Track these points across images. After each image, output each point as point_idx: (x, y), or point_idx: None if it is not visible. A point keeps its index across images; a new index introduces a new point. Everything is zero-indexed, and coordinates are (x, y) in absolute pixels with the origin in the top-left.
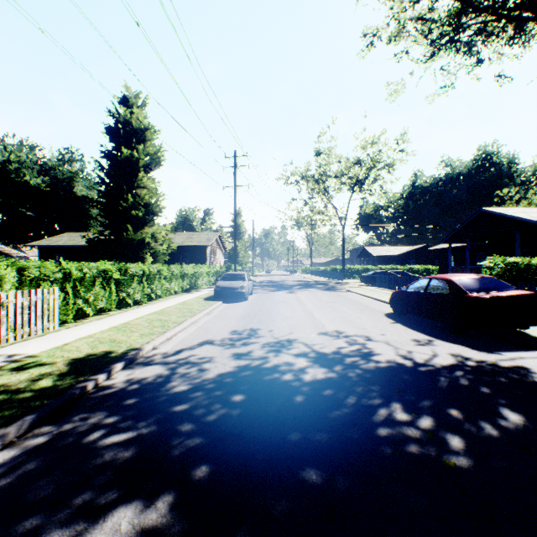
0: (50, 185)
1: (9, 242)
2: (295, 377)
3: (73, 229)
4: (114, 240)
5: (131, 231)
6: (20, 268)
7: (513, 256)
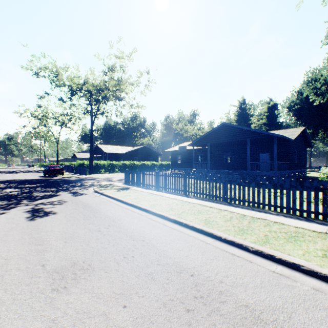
0: None
1: None
2: None
3: None
4: None
5: None
6: None
7: (113, 160)
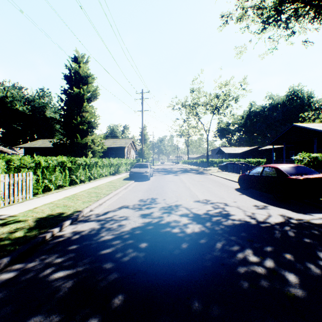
0: (31, 111)
1: (7, 145)
2: (181, 231)
3: (45, 137)
4: (69, 143)
5: (79, 138)
6: (8, 160)
7: (312, 153)
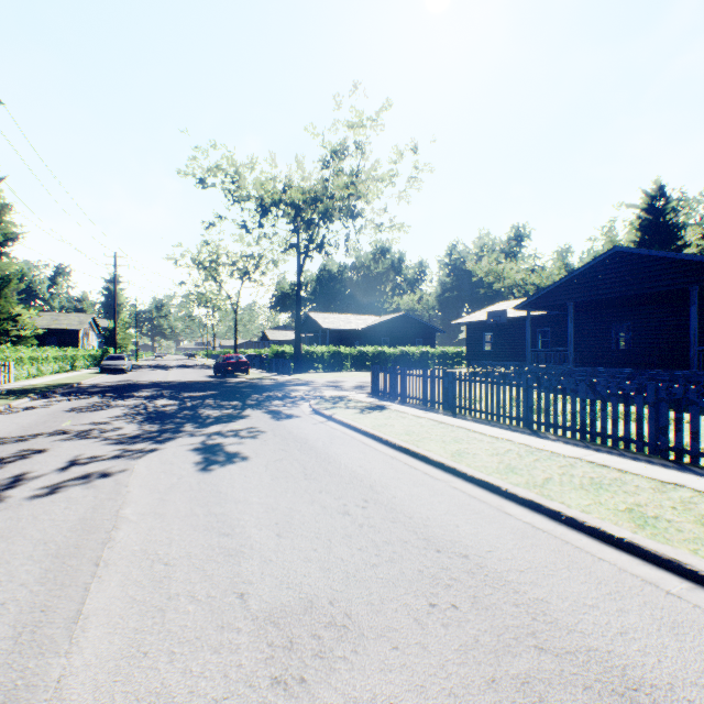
0: None
1: None
2: (144, 383)
3: None
4: None
5: None
6: None
7: (337, 344)
